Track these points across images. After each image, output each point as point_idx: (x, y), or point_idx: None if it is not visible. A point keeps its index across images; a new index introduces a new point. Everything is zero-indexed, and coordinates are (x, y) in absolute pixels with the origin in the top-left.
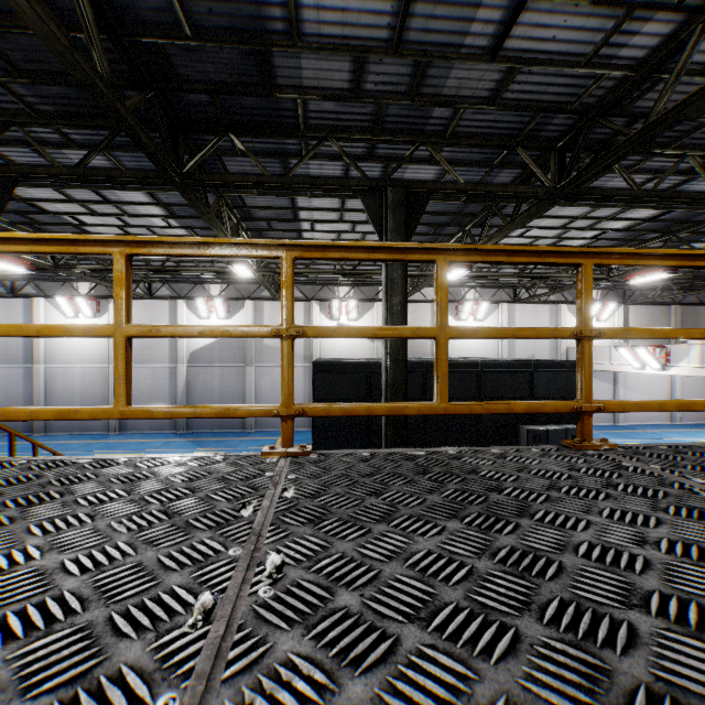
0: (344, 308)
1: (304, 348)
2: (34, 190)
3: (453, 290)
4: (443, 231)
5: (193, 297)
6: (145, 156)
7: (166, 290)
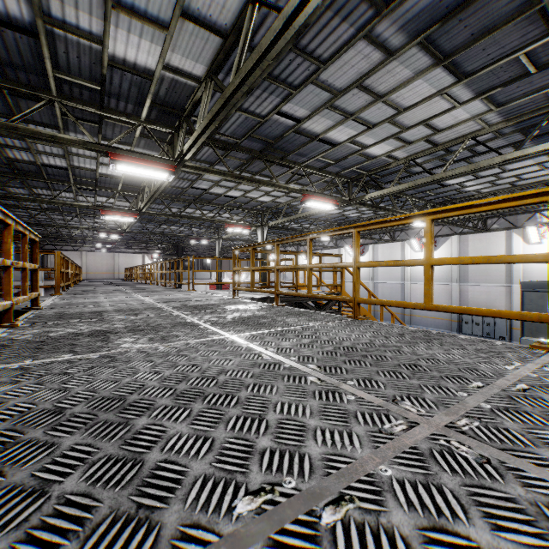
0: None
1: None
2: None
3: None
4: None
5: None
6: None
7: None
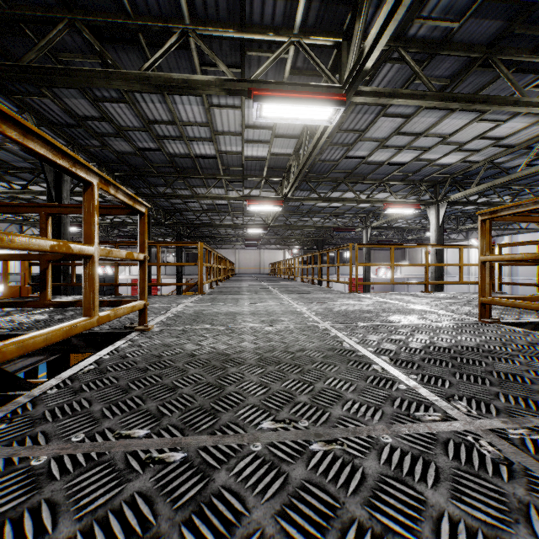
0: None
1: None
2: None
3: None
4: None
5: None
6: None
7: None
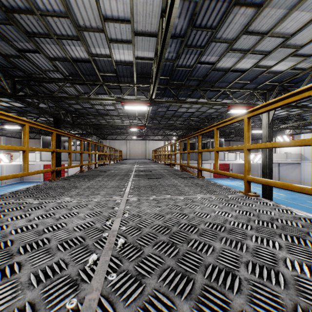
0: None
1: None
2: None
3: None
4: None
5: None
6: None
7: None
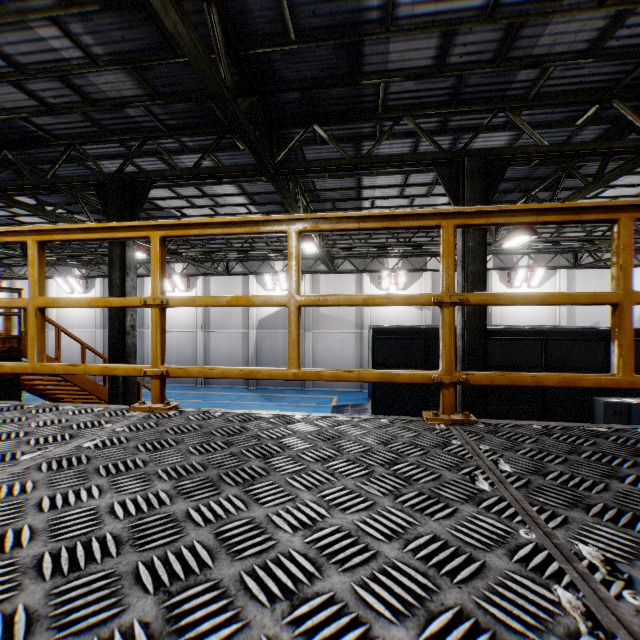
0: (393, 279)
1: (356, 316)
2: (154, 191)
3: (504, 257)
4: (504, 198)
5: (261, 273)
6: (240, 154)
7: (240, 267)
